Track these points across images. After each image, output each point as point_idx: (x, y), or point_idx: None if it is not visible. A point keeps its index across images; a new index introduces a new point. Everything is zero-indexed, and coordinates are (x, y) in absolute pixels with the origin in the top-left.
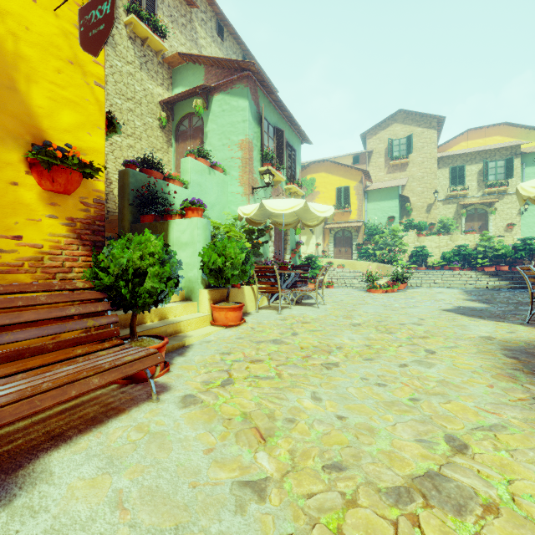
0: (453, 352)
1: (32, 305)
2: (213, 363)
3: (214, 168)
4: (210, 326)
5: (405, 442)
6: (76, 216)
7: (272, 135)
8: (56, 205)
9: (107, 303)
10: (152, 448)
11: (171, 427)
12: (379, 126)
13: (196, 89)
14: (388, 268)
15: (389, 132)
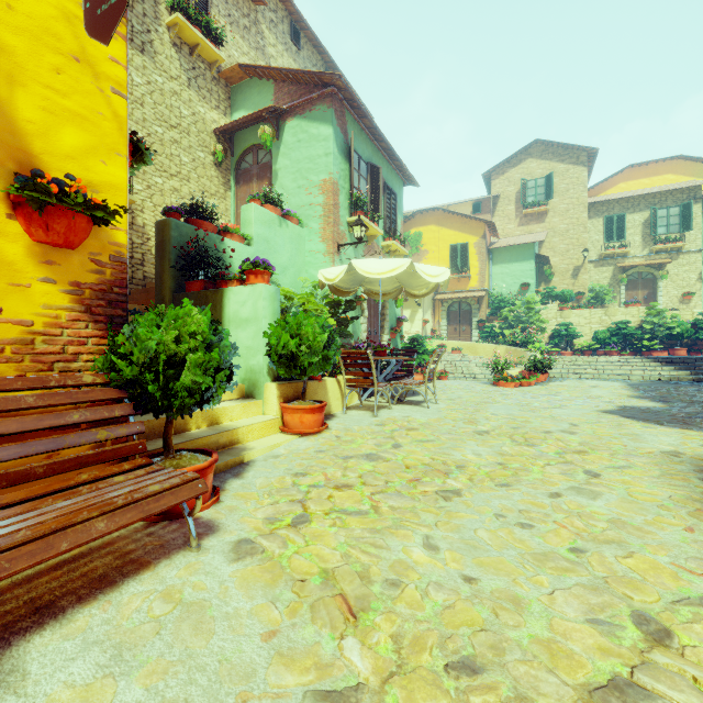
0: (626, 475)
1: (13, 410)
2: (282, 489)
3: (286, 218)
4: (279, 434)
5: (570, 624)
6: (84, 281)
7: (365, 173)
8: (54, 263)
9: (128, 406)
10: (184, 630)
11: (215, 594)
12: (509, 162)
13: (263, 112)
14: (521, 353)
15: (522, 170)
